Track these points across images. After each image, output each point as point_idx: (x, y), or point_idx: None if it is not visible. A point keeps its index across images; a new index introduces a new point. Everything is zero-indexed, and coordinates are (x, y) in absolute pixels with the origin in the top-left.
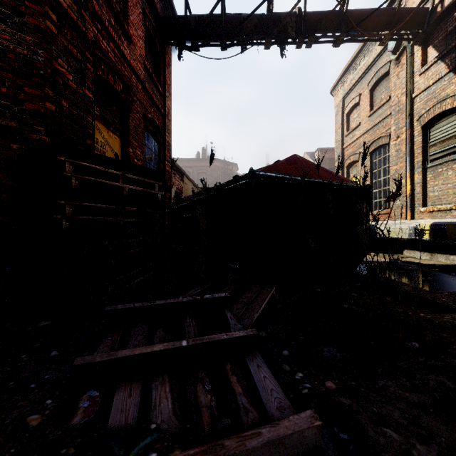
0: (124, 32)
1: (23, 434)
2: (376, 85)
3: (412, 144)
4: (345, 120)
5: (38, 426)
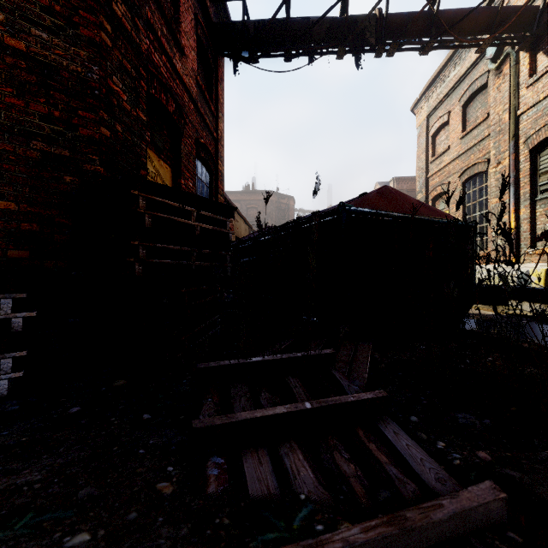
0: (176, 42)
1: (161, 502)
2: (470, 100)
3: (518, 171)
4: (430, 143)
5: (173, 494)
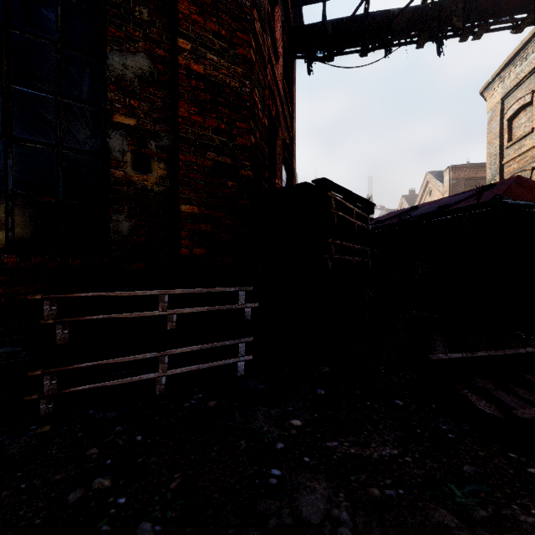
0: (273, 51)
1: None
2: None
3: None
4: (505, 127)
5: None
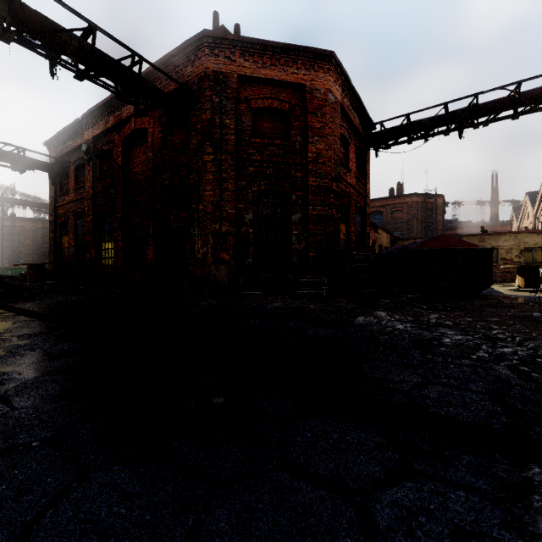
0: (347, 170)
1: None
2: None
3: None
4: None
5: None
